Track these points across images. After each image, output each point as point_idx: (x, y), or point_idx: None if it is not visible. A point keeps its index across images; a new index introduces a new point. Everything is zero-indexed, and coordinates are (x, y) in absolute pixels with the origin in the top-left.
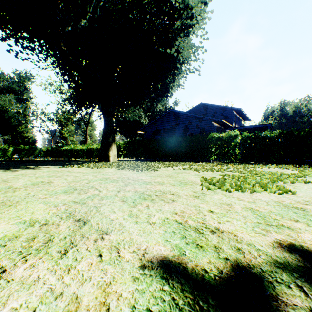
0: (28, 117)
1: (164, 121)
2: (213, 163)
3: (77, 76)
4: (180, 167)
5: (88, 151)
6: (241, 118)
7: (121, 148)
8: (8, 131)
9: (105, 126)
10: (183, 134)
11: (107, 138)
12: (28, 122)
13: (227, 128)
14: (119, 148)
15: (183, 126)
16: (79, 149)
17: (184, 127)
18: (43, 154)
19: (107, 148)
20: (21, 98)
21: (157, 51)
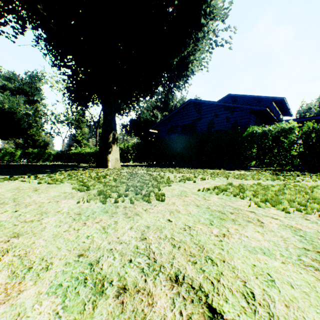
0: (38, 119)
1: (182, 116)
2: (259, 171)
3: (71, 60)
4: (209, 182)
5: (95, 154)
6: (280, 112)
7: (129, 151)
8: (19, 135)
9: (104, 122)
10: (206, 131)
11: (107, 137)
12: (39, 124)
13: (267, 123)
14: (127, 150)
15: (207, 120)
16: (86, 152)
17: (208, 122)
18: (52, 158)
19: (106, 150)
20: (32, 100)
21: (170, 2)
